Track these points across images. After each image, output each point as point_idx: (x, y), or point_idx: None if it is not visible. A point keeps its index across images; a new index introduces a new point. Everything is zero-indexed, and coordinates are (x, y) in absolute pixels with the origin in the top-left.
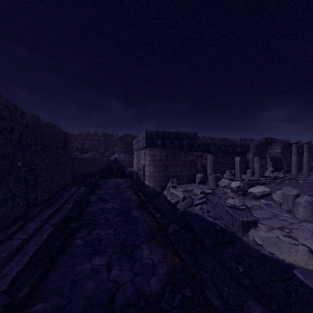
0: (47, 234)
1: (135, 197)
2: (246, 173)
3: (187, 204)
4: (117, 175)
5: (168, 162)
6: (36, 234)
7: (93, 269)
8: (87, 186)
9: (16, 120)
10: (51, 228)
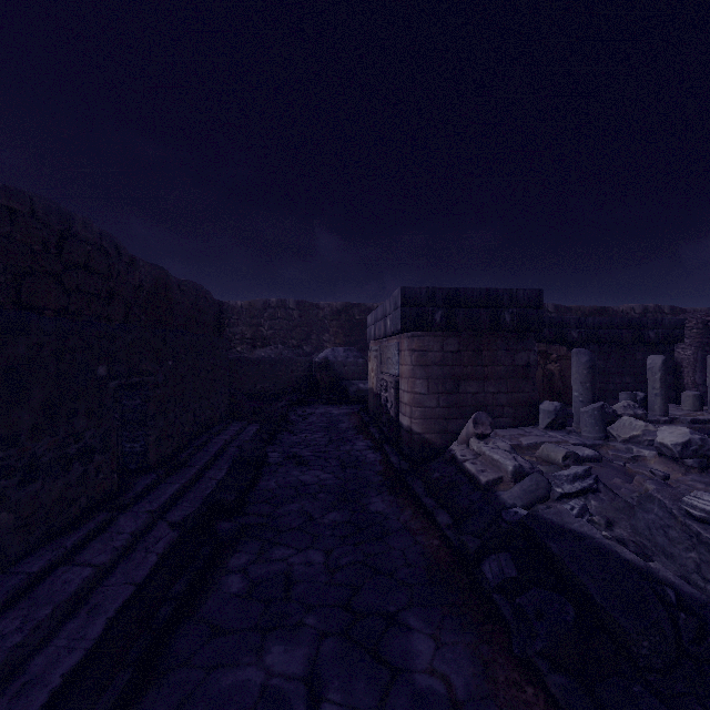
0: (158, 553)
1: (374, 456)
2: (674, 401)
3: (531, 492)
4: (329, 398)
5: (462, 368)
6: (134, 552)
7: (267, 691)
8: (263, 422)
9: (120, 275)
10: (171, 534)
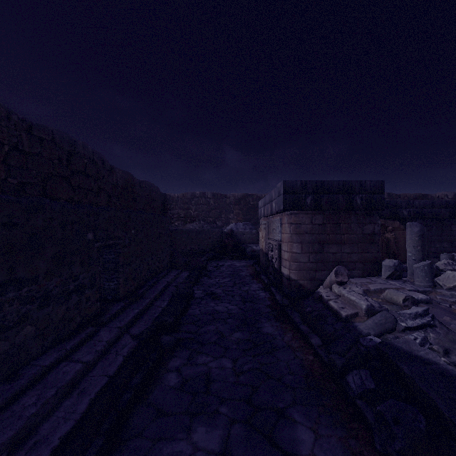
0: (124, 355)
1: (264, 295)
2: None
3: (381, 325)
4: (233, 255)
5: (325, 235)
6: (109, 354)
7: None
8: (191, 270)
9: (104, 178)
10: (132, 343)
